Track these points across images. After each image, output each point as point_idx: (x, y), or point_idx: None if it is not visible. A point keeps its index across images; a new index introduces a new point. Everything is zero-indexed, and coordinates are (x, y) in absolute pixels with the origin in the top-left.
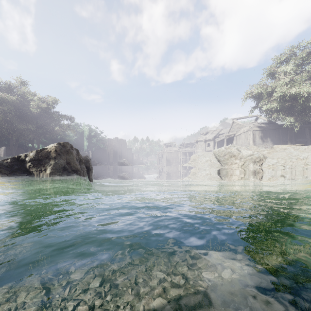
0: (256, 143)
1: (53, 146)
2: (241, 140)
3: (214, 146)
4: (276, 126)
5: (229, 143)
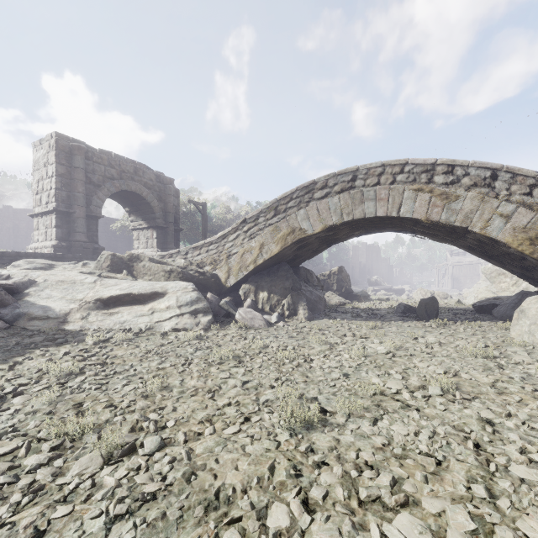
0: None
1: (336, 268)
2: None
3: None
4: None
5: None
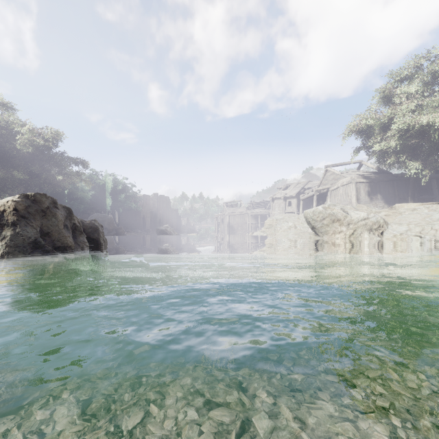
0: (361, 201)
1: (9, 200)
2: (339, 196)
3: (297, 206)
4: (389, 176)
5: (320, 201)
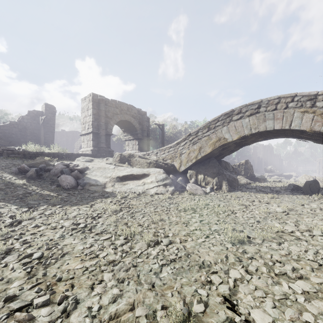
0: None
1: (244, 161)
2: None
3: None
4: None
5: None
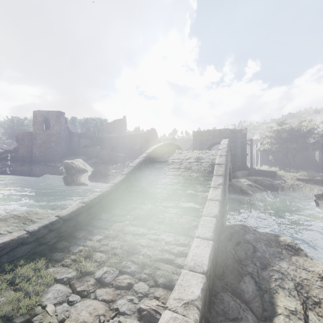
0: None
1: None
2: None
3: None
4: None
5: None
